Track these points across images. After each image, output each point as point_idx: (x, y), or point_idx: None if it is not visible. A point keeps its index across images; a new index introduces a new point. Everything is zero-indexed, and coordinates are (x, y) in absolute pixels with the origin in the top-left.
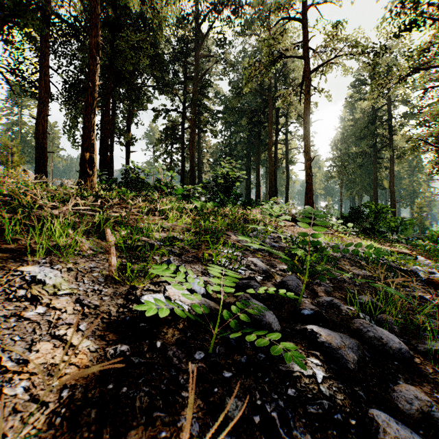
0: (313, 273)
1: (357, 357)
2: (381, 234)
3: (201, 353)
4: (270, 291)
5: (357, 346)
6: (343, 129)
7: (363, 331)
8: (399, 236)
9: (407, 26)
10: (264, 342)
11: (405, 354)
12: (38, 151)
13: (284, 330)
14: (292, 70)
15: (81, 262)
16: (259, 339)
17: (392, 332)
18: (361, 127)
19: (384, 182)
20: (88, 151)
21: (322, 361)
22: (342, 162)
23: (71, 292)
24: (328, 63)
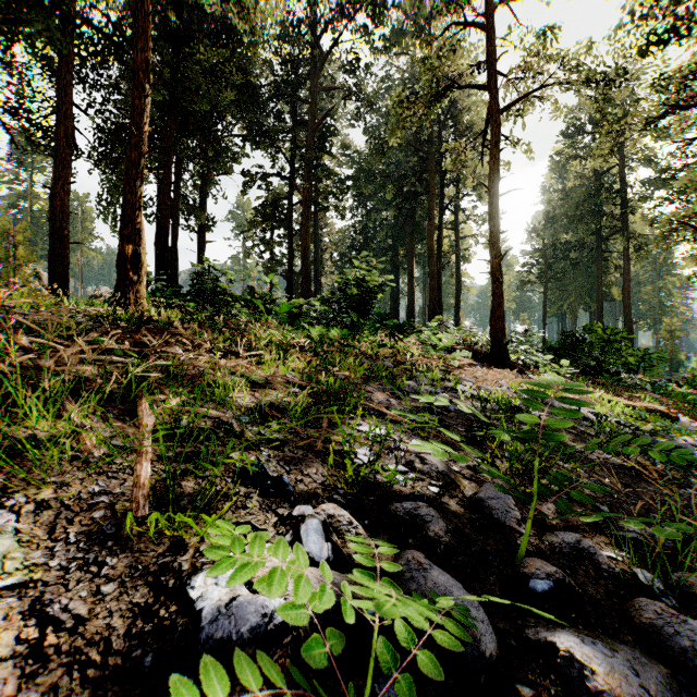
0: (544, 492)
1: None
2: (612, 377)
3: None
4: (492, 598)
5: (667, 687)
6: (548, 206)
7: (666, 633)
8: (641, 379)
9: (662, 34)
10: None
11: None
12: (53, 242)
13: (503, 643)
14: (466, 110)
15: (76, 480)
16: None
17: None
18: (576, 201)
19: (613, 291)
20: (131, 243)
21: None
22: (546, 259)
23: (27, 580)
24: (529, 96)
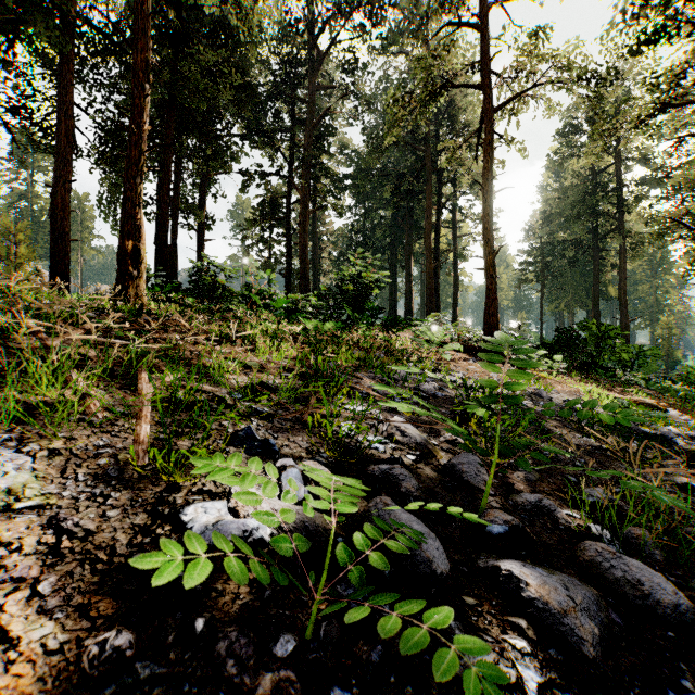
0: (506, 453)
1: (597, 627)
2: (606, 373)
3: (288, 641)
4: (430, 507)
5: (595, 603)
6: (545, 205)
7: (604, 567)
8: (635, 376)
9: (651, 35)
10: (418, 642)
11: (686, 616)
12: (54, 239)
13: (456, 569)
14: (463, 109)
15: (83, 436)
16: (407, 633)
17: (652, 562)
18: (573, 200)
19: (610, 289)
20: (131, 239)
21: (533, 643)
22: (543, 257)
23: (44, 503)
24: (522, 96)
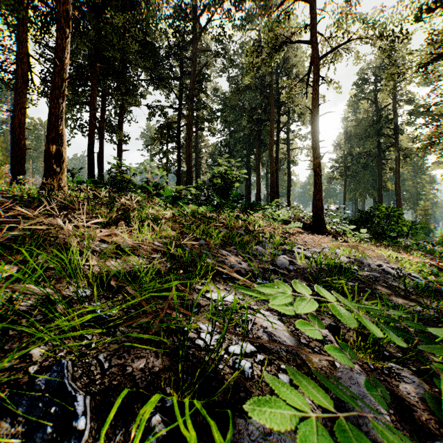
0: None
1: None
2: (392, 240)
3: None
4: None
5: None
6: (347, 129)
7: None
8: (409, 241)
9: (432, 3)
10: None
11: None
12: (14, 148)
13: None
14: (294, 65)
15: None
16: None
17: None
18: (365, 126)
19: (388, 184)
20: (55, 144)
21: None
22: (345, 163)
23: None
24: (339, 47)
